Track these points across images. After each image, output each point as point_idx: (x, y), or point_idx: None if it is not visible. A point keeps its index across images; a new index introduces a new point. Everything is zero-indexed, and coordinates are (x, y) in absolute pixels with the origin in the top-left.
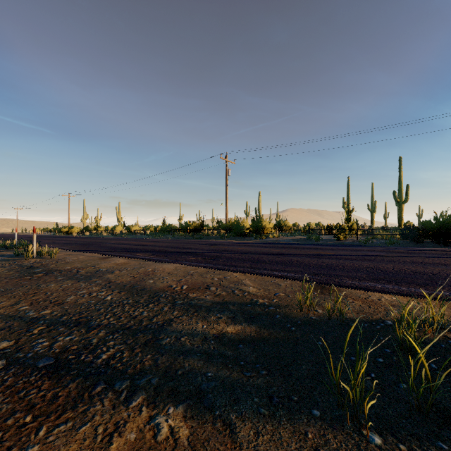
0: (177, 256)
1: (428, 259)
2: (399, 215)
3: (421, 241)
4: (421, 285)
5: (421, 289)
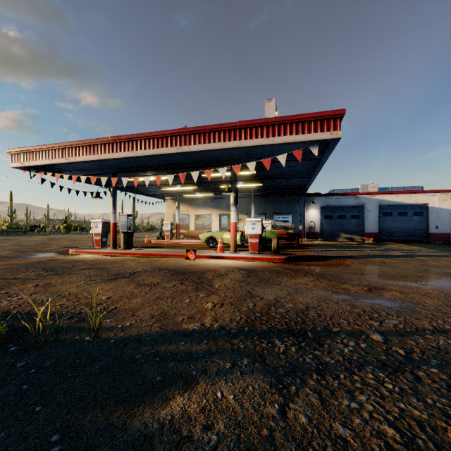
0: None
1: None
2: None
3: None
4: None
5: None
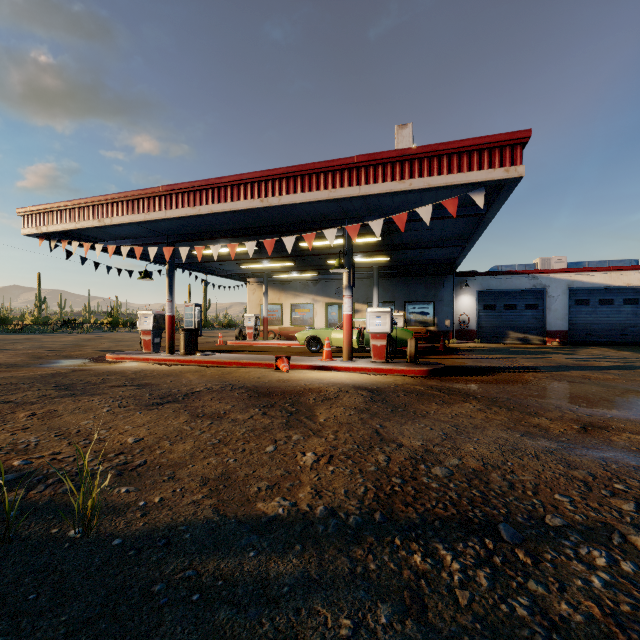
0: None
1: None
2: None
3: None
4: None
5: None
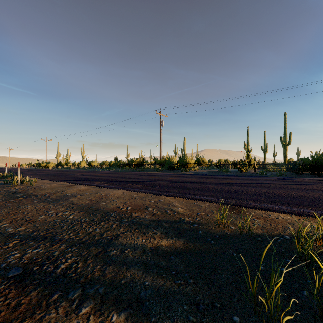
0: (124, 184)
1: (308, 186)
2: (284, 154)
3: (301, 173)
4: (307, 206)
5: (308, 209)
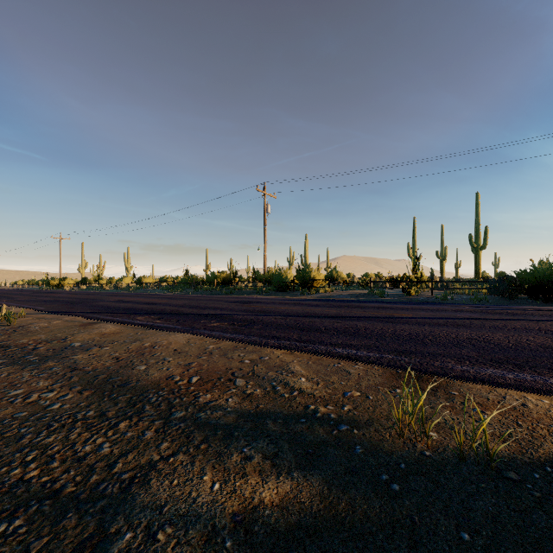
0: (193, 321)
1: (544, 324)
2: (476, 264)
3: (515, 297)
4: None
5: None
